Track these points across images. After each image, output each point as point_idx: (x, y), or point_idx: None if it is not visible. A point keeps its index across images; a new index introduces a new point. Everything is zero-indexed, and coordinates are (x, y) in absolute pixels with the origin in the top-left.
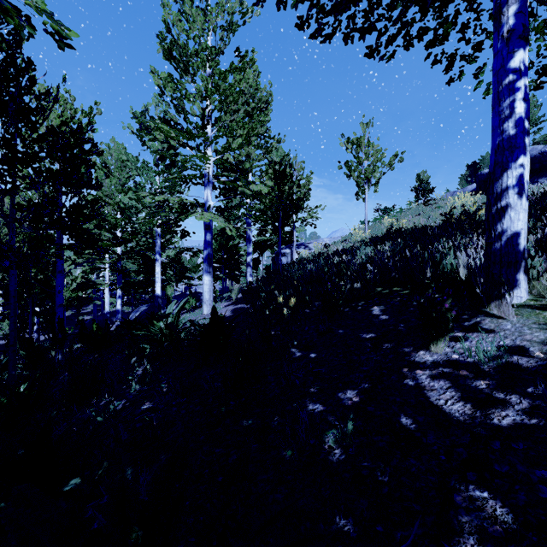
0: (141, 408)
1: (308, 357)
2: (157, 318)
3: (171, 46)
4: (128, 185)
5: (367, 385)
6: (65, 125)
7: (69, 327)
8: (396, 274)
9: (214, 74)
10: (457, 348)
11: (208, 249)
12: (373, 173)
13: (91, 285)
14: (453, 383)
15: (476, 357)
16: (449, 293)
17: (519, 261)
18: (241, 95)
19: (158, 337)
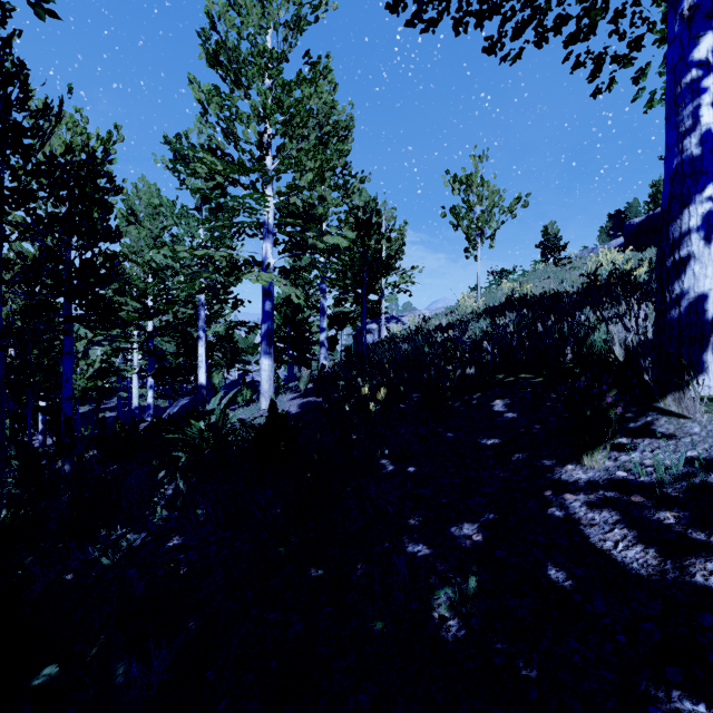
0: (167, 544)
1: (405, 472)
2: (196, 416)
3: (217, 48)
4: (162, 239)
5: (493, 516)
6: (71, 152)
7: (86, 427)
8: (523, 356)
9: (275, 87)
10: (623, 461)
11: (267, 322)
12: (487, 221)
13: (112, 371)
14: (623, 514)
15: (653, 475)
16: (610, 381)
17: (706, 335)
18: (312, 115)
19: (196, 442)
